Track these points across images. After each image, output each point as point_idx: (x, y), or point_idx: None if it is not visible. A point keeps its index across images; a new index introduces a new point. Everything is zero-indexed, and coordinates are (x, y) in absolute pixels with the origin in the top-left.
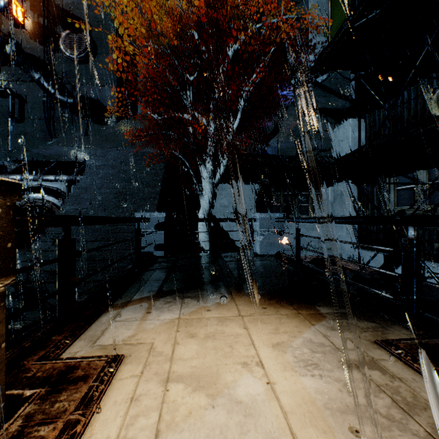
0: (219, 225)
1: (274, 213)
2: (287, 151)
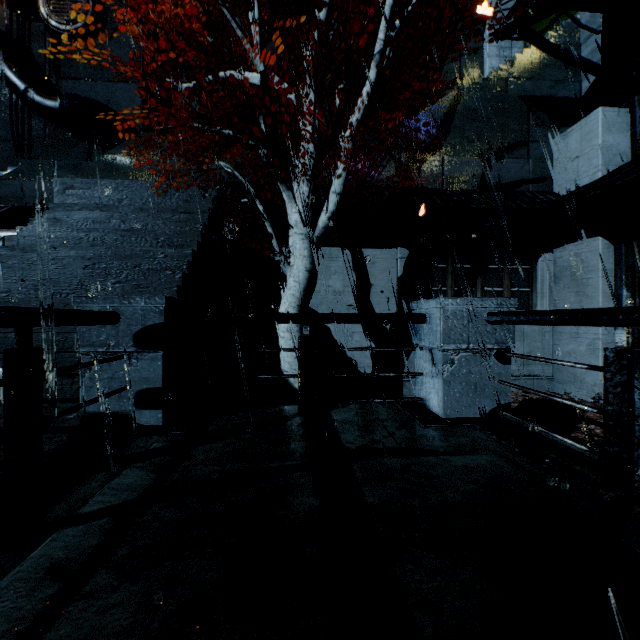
0: (324, 330)
1: (483, 299)
2: (462, 183)
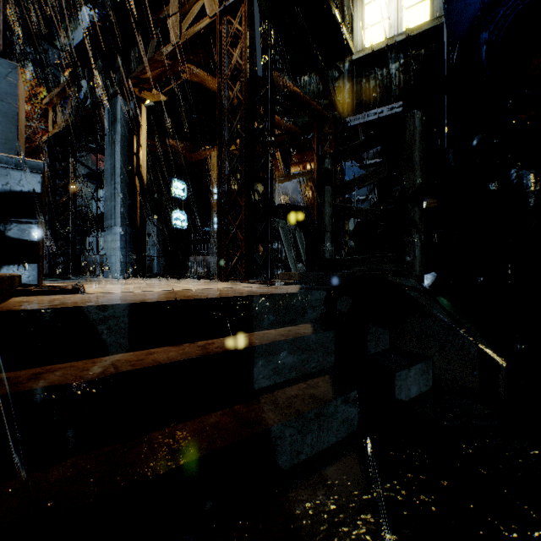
0: None
1: None
2: None
